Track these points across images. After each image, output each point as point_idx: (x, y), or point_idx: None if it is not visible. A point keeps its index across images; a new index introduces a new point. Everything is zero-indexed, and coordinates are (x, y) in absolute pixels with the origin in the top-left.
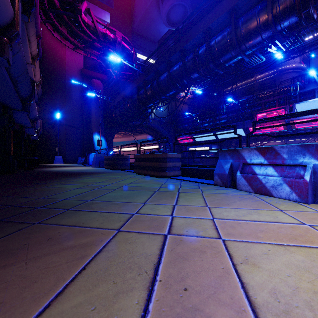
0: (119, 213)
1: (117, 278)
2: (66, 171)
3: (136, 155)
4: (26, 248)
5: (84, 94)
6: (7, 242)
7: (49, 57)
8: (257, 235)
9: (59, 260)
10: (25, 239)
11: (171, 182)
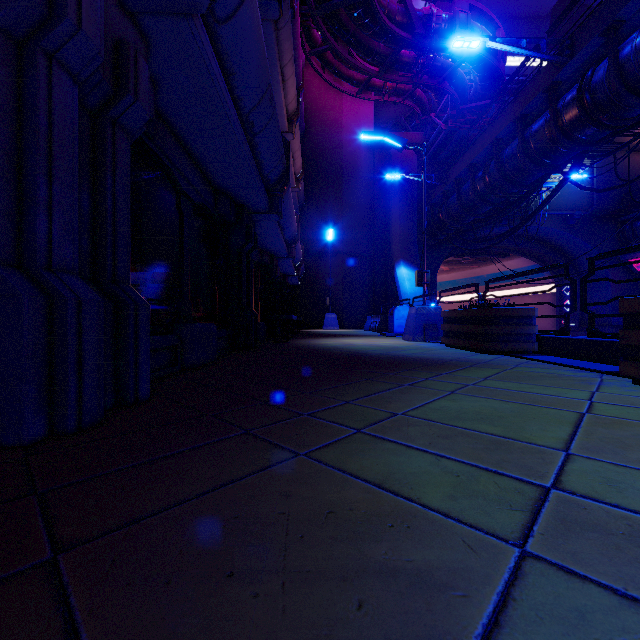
0: None
1: None
2: (354, 351)
3: None
4: None
5: (376, 185)
6: None
7: (315, 128)
8: None
9: None
10: None
11: None
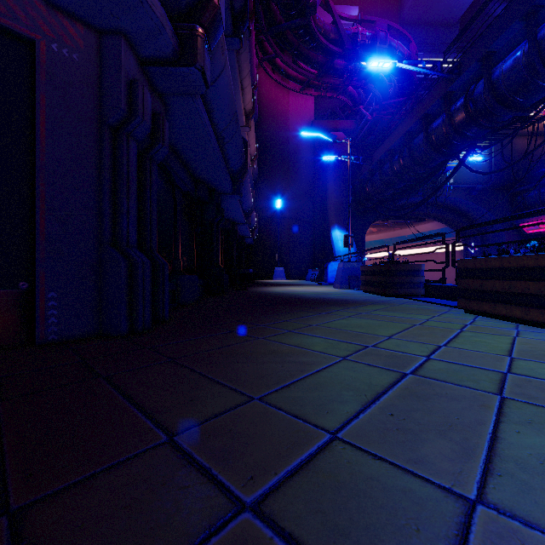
0: None
1: None
2: (295, 295)
3: (469, 260)
4: None
5: (316, 163)
6: None
7: (267, 117)
8: None
9: None
10: None
11: None
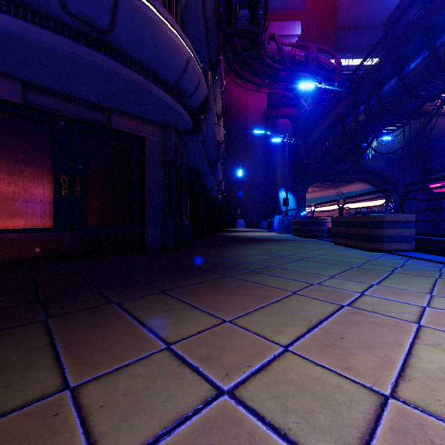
0: (299, 281)
1: (286, 317)
2: (249, 237)
3: (334, 217)
4: (225, 289)
5: (268, 141)
6: (213, 283)
7: (231, 108)
8: None
9: (246, 299)
10: (223, 284)
11: (388, 259)
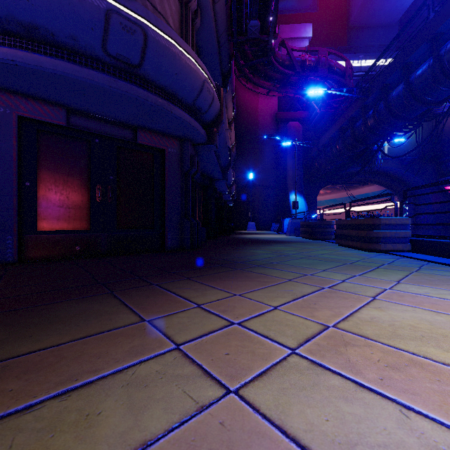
0: (295, 273)
1: (279, 293)
2: (259, 239)
3: (338, 220)
4: (236, 277)
5: (279, 144)
6: (226, 274)
7: (242, 112)
8: (420, 304)
9: (252, 283)
10: (234, 274)
11: (381, 258)
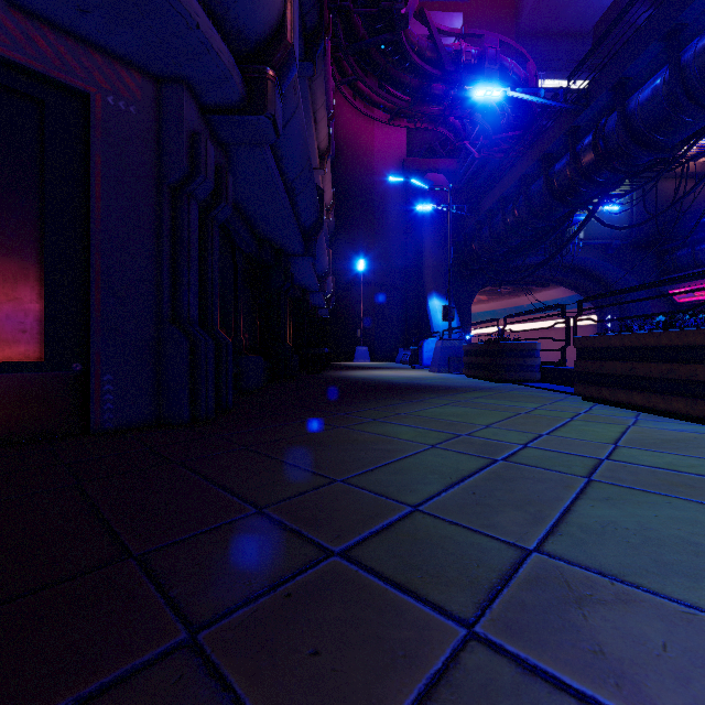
0: None
1: None
2: (381, 380)
3: (587, 338)
4: None
5: (408, 213)
6: None
7: (346, 154)
8: None
9: None
10: None
11: None
